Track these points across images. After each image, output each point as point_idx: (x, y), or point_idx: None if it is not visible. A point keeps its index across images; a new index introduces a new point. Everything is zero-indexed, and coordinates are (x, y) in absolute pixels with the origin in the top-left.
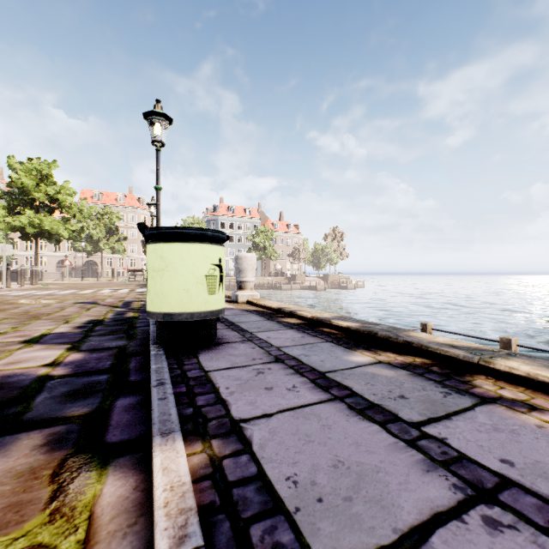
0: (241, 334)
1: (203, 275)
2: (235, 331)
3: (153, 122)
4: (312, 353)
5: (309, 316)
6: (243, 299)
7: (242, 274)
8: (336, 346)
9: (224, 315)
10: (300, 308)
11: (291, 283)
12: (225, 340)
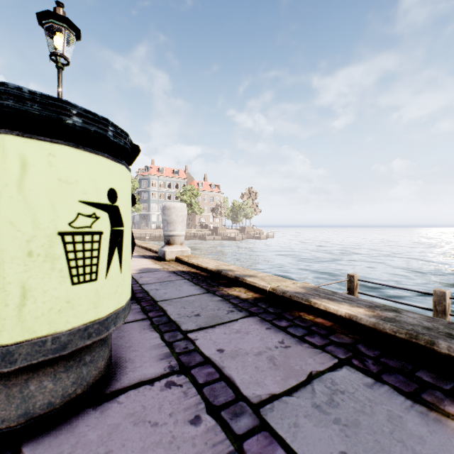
0: (166, 339)
1: (53, 232)
2: (156, 329)
3: (52, 30)
4: (365, 449)
5: (267, 288)
6: (171, 256)
7: (170, 227)
8: (382, 390)
9: (144, 283)
10: (246, 271)
11: (214, 234)
12: (129, 370)
